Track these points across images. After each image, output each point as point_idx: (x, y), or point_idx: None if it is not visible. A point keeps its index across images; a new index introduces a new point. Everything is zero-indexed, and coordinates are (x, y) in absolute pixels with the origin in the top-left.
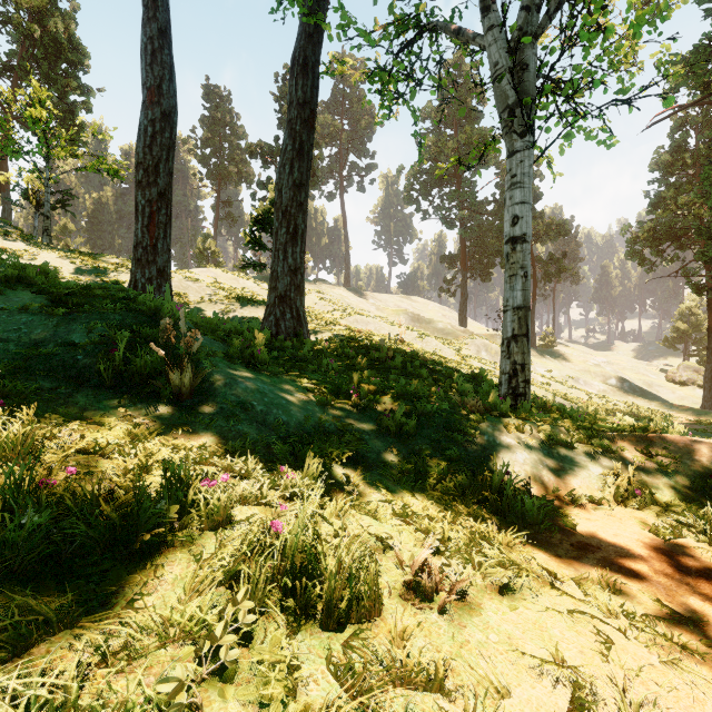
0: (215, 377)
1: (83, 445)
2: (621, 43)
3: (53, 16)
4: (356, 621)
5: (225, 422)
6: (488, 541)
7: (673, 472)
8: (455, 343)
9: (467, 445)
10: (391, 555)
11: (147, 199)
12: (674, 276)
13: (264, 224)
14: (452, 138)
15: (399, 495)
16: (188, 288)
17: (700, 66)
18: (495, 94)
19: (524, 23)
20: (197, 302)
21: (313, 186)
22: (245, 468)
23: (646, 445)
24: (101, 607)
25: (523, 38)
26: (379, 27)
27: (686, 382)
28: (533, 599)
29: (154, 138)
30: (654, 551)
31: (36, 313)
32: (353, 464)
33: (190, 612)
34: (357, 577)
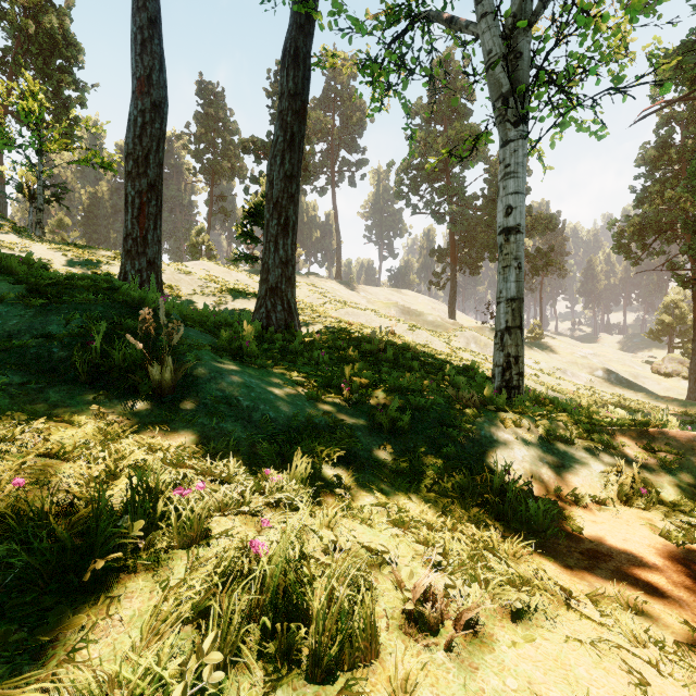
0: (199, 371)
1: (46, 448)
2: (618, 29)
3: (48, 12)
4: (349, 667)
5: (208, 419)
6: (493, 551)
7: (677, 469)
8: (445, 335)
9: (464, 441)
10: (387, 574)
11: (137, 190)
12: (660, 269)
13: (256, 217)
14: (441, 134)
15: (395, 498)
16: (180, 281)
17: (688, 60)
18: (489, 82)
19: (518, 10)
20: (189, 294)
21: (305, 181)
22: (226, 472)
23: (648, 441)
24: (32, 663)
25: (518, 23)
26: (371, 17)
27: (672, 373)
28: (549, 625)
29: (143, 129)
30: (669, 558)
31: (12, 303)
32: (344, 463)
33: (144, 667)
34: (350, 611)
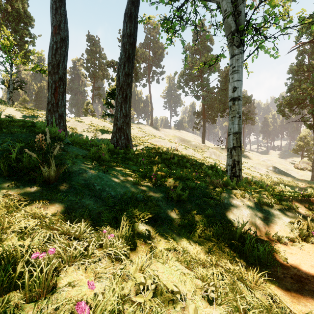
0: (73, 169)
1: None
2: None
3: (17, 1)
4: None
5: (74, 197)
6: (243, 282)
7: None
8: (200, 151)
9: (216, 206)
10: (179, 310)
11: (53, 80)
12: (298, 121)
13: (112, 95)
14: (198, 59)
15: (181, 243)
16: (77, 125)
17: None
18: (225, 26)
19: None
20: (81, 131)
21: (136, 80)
22: (79, 232)
23: (310, 205)
24: None
25: None
26: None
27: (303, 168)
28: None
29: (56, 50)
30: None
31: None
32: (152, 221)
33: None
34: None
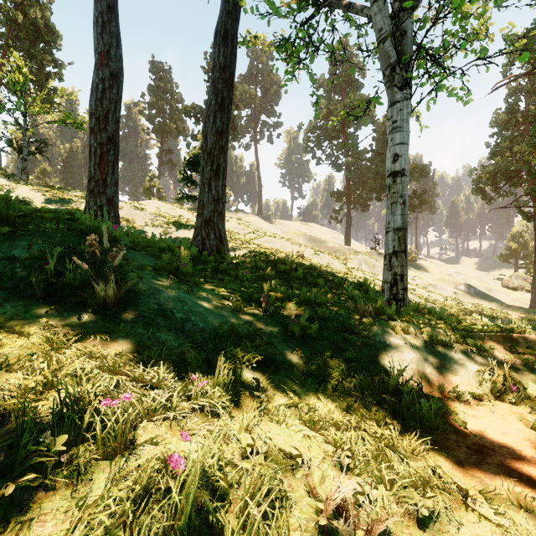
0: (140, 288)
1: None
2: (485, 10)
3: (33, 6)
4: None
5: (145, 329)
6: (394, 449)
7: None
8: (342, 258)
9: (362, 346)
10: (300, 478)
11: (98, 142)
12: (509, 207)
13: (194, 165)
14: (339, 102)
15: (305, 398)
16: (135, 215)
17: (533, 43)
18: (379, 54)
19: None
20: (142, 226)
21: (233, 138)
22: (157, 378)
23: (513, 344)
24: None
25: (405, 4)
26: (285, 5)
27: (517, 287)
28: (453, 529)
29: (104, 93)
30: None
31: None
32: (262, 367)
33: None
34: (264, 533)
